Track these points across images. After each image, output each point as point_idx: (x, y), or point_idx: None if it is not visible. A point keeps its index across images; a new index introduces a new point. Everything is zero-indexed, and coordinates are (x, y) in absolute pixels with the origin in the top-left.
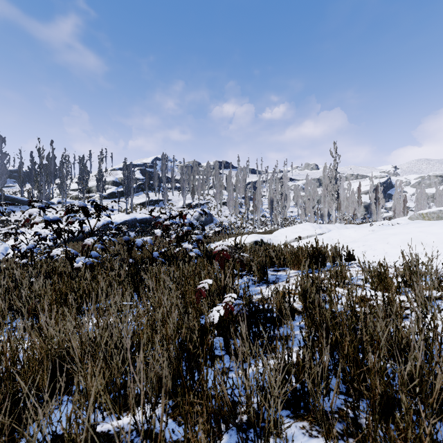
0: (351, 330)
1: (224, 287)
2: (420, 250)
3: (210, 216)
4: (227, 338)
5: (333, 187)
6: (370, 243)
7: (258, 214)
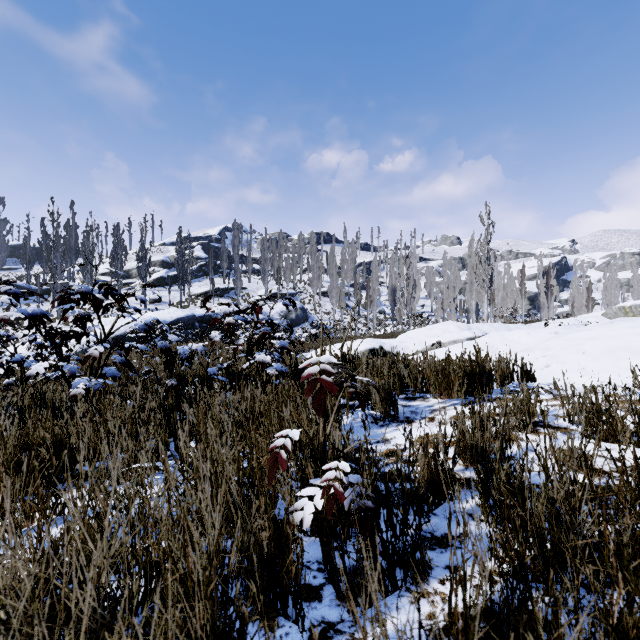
0: (631, 572)
1: (324, 444)
2: (639, 365)
3: (303, 312)
4: (330, 554)
5: (485, 269)
6: (555, 353)
7: (374, 310)
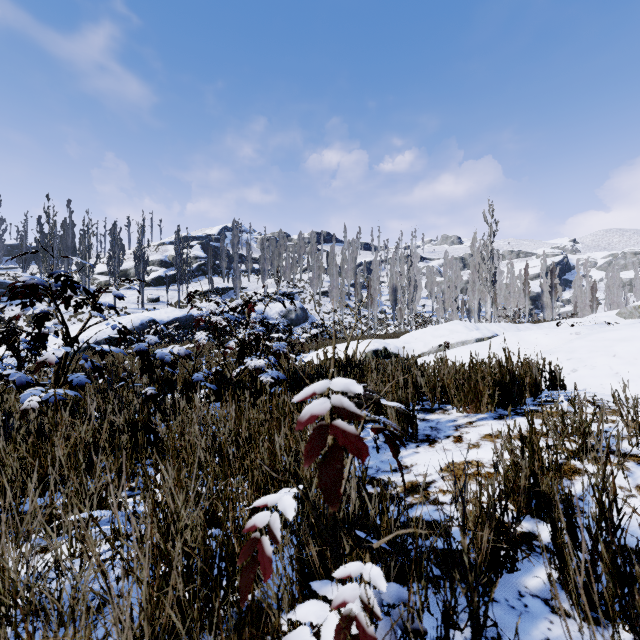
0: None
1: (335, 515)
2: None
3: (303, 311)
4: None
5: (489, 268)
6: (581, 356)
7: (375, 310)
